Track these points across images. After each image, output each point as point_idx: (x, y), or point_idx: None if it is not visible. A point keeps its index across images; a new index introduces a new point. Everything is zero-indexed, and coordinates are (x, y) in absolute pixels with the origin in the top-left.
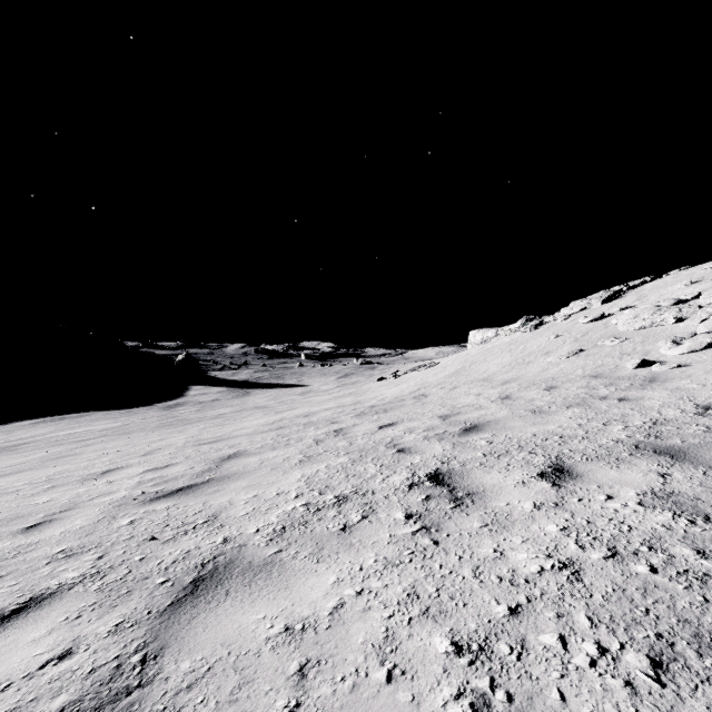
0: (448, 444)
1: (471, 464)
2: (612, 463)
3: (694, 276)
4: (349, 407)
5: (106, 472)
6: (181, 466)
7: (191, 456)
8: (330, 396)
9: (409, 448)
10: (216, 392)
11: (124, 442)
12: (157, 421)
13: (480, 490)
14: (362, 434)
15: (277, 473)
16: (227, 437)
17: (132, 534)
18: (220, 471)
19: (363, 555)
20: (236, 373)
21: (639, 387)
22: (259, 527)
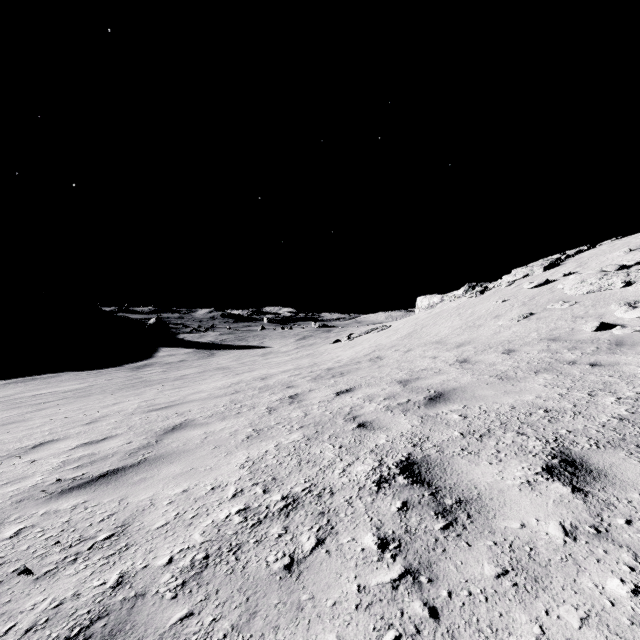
0: (416, 418)
1: (449, 449)
2: (635, 453)
3: (631, 244)
4: (306, 370)
5: (37, 445)
6: (119, 440)
7: (135, 426)
8: (289, 357)
9: (372, 423)
10: (183, 353)
11: (78, 406)
12: (121, 382)
13: (473, 494)
14: (318, 402)
15: (219, 454)
16: (180, 402)
17: (5, 558)
18: (158, 448)
19: (317, 639)
20: (203, 335)
21: (607, 351)
22: (174, 554)
